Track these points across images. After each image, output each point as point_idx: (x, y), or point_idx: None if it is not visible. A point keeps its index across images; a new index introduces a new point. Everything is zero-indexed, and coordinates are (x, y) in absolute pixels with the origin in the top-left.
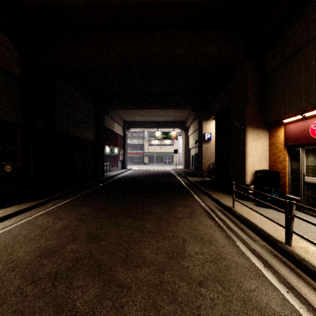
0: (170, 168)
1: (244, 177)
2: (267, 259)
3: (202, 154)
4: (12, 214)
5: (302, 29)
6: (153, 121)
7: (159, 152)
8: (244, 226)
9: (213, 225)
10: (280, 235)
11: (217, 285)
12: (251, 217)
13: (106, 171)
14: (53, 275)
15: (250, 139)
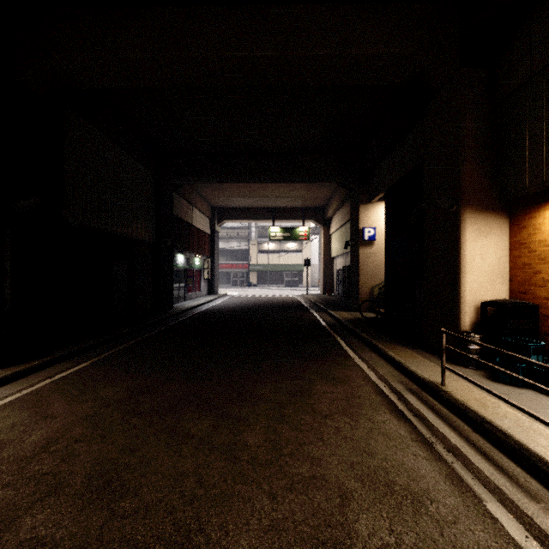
0: (296, 292)
1: (456, 316)
2: None
3: (359, 267)
4: None
5: None
6: (265, 207)
7: (276, 264)
8: (485, 442)
9: (408, 439)
10: None
11: None
12: (494, 416)
13: (178, 298)
14: None
15: (470, 236)
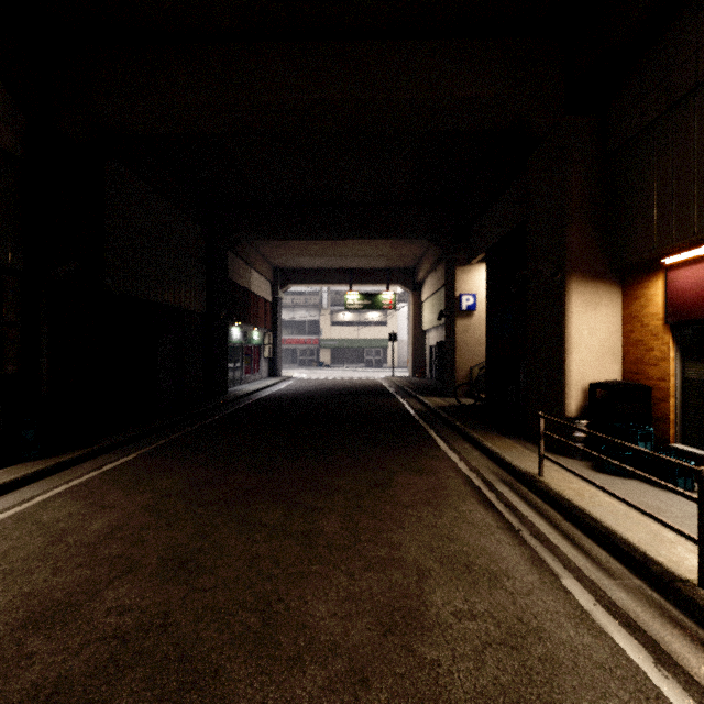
0: (379, 375)
1: (561, 400)
2: (658, 637)
3: (455, 343)
4: None
5: None
6: (341, 268)
7: (354, 339)
8: (575, 530)
9: (494, 527)
10: (678, 559)
11: None
12: (589, 505)
13: (233, 382)
14: (46, 695)
15: (577, 308)
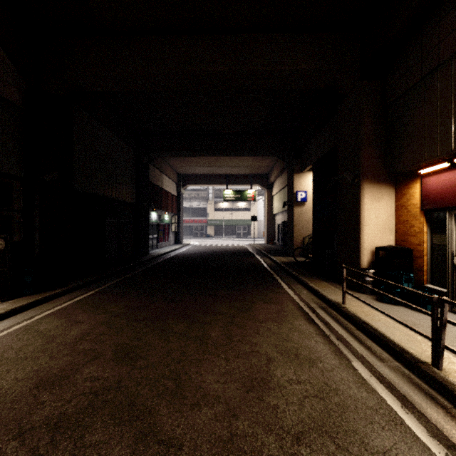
0: (245, 242)
1: (358, 258)
2: (405, 393)
3: (293, 222)
4: (3, 314)
5: (451, 29)
6: (221, 174)
7: (229, 219)
8: (362, 335)
9: (314, 333)
10: (422, 351)
11: (327, 440)
12: (372, 320)
13: (152, 247)
14: (54, 422)
15: (368, 200)
